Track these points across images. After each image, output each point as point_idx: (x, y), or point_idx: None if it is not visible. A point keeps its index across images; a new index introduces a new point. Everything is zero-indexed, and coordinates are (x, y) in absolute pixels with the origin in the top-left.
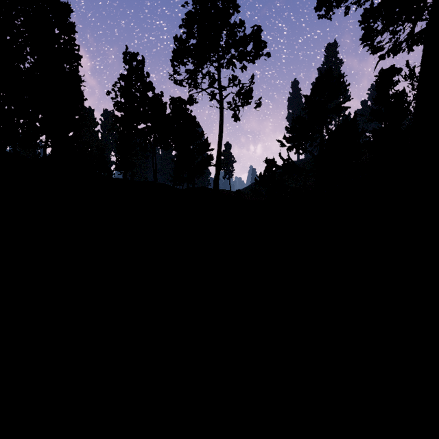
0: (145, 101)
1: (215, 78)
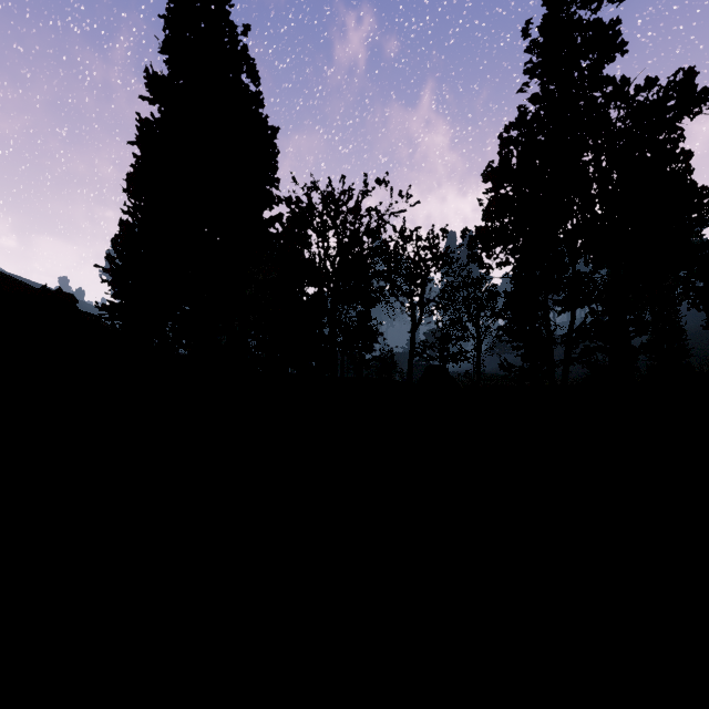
0: None
1: None
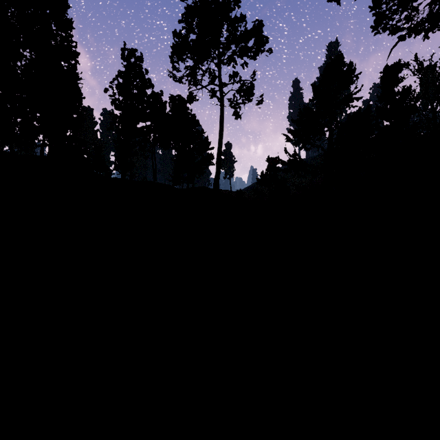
0: (144, 98)
1: (215, 75)
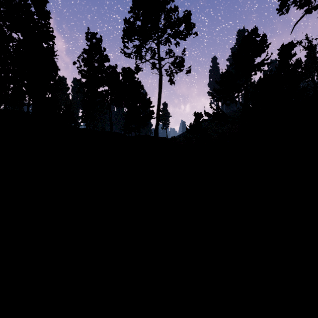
0: (102, 69)
1: (155, 52)
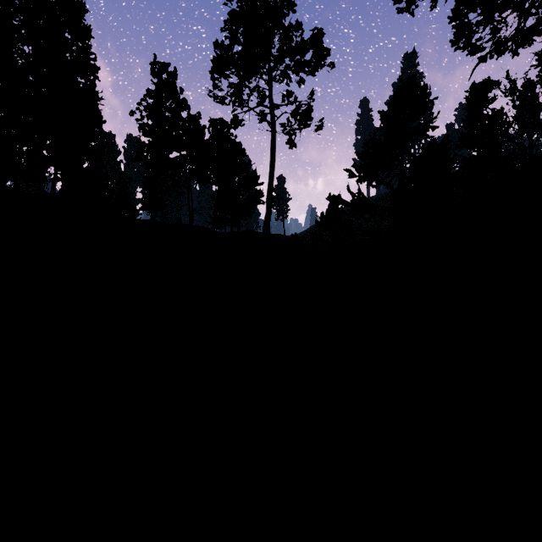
0: (178, 123)
1: (265, 94)
